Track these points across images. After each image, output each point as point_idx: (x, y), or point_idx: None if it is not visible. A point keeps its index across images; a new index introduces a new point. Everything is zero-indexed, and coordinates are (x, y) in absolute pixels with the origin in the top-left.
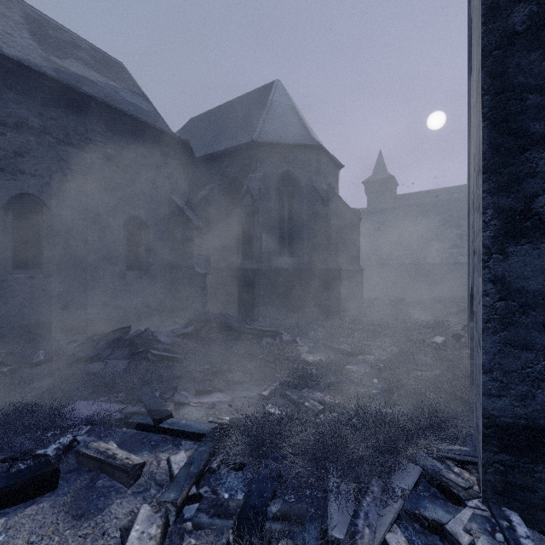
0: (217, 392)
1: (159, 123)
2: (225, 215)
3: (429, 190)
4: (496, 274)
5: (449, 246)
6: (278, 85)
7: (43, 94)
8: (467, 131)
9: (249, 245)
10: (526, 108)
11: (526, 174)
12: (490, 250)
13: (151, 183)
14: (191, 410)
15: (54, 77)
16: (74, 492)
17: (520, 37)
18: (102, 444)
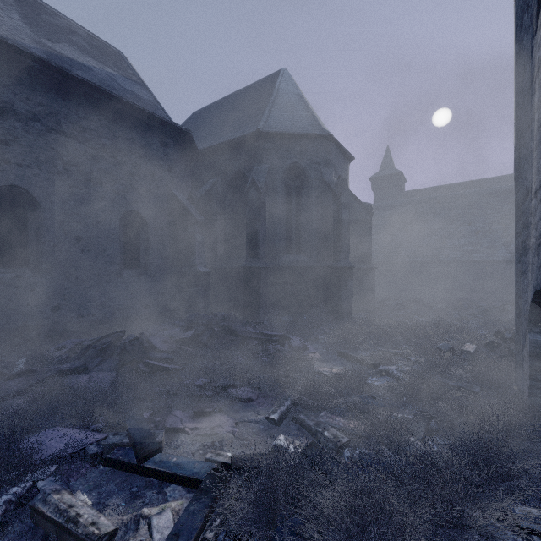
0: (218, 413)
1: (159, 112)
2: (229, 210)
3: (439, 186)
4: None
5: (463, 243)
6: (284, 74)
7: (30, 77)
8: (517, 102)
9: (254, 242)
10: None
11: None
12: None
13: (150, 176)
14: (185, 440)
15: (41, 58)
16: None
17: None
18: (66, 496)
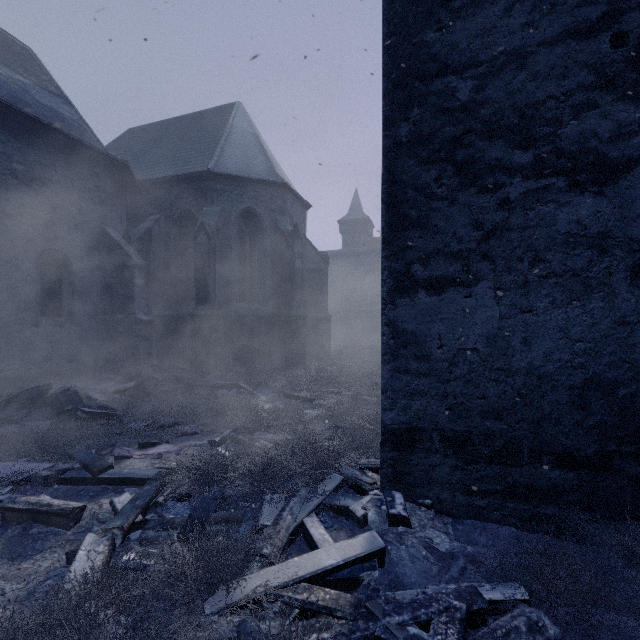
0: (164, 443)
1: (87, 135)
2: (174, 252)
3: None
4: (390, 319)
5: None
6: (239, 108)
7: None
8: None
9: (203, 289)
10: (407, 199)
11: (407, 247)
12: (386, 302)
13: (75, 209)
14: (134, 462)
15: None
16: (6, 540)
17: (404, 147)
18: (32, 497)
